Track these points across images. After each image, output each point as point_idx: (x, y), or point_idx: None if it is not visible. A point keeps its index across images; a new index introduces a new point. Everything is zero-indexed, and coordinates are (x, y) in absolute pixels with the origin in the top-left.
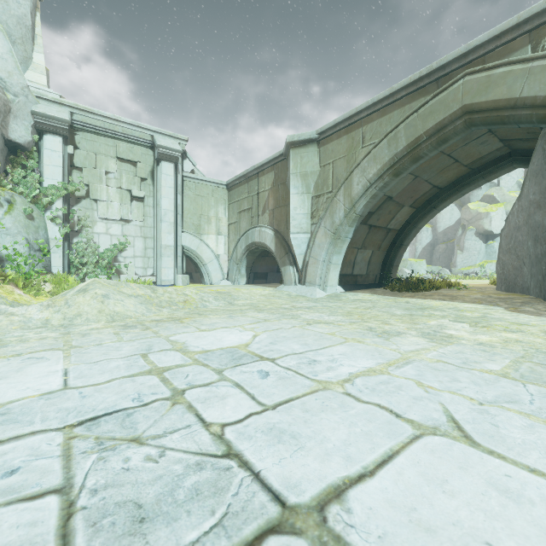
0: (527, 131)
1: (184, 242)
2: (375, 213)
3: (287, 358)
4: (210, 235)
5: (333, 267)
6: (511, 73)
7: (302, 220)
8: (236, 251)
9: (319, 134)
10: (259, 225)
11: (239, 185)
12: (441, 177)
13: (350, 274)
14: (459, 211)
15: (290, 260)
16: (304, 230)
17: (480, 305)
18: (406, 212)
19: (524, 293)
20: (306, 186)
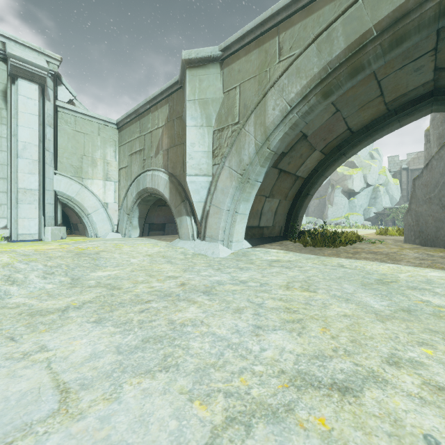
0: None
1: (58, 187)
2: (287, 155)
3: None
4: (95, 180)
5: (240, 218)
6: None
7: (201, 159)
8: (127, 199)
9: (222, 50)
10: (152, 168)
11: (130, 124)
12: (358, 117)
13: (256, 226)
14: None
15: (187, 209)
16: (204, 172)
17: None
18: (316, 157)
19: None
20: (206, 117)
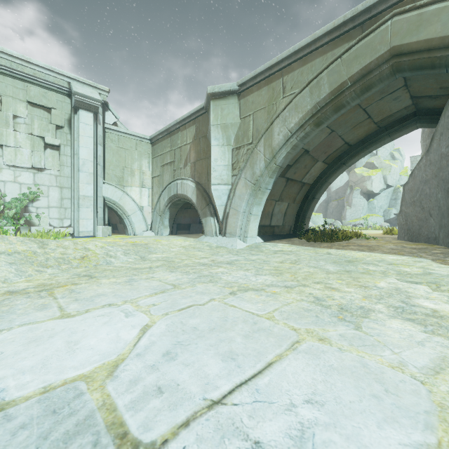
0: (440, 86)
1: (106, 193)
2: (293, 166)
3: (188, 444)
4: (133, 188)
5: (254, 218)
6: (446, 9)
7: (222, 171)
8: (159, 203)
9: (239, 86)
10: (181, 178)
11: (162, 139)
12: (353, 134)
13: (268, 225)
14: (347, 174)
15: (211, 211)
16: (225, 182)
17: (405, 257)
18: (319, 167)
19: (430, 243)
20: (227, 138)
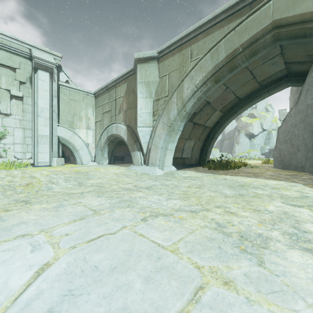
0: (307, 54)
1: (60, 133)
2: (198, 114)
3: None
4: (81, 129)
5: (169, 152)
6: None
7: (146, 117)
8: (100, 141)
9: (158, 53)
10: (116, 122)
11: (102, 94)
12: (242, 90)
13: (180, 157)
14: (236, 122)
15: (138, 147)
16: (148, 125)
17: (282, 182)
18: (217, 114)
19: (298, 171)
20: (149, 92)
